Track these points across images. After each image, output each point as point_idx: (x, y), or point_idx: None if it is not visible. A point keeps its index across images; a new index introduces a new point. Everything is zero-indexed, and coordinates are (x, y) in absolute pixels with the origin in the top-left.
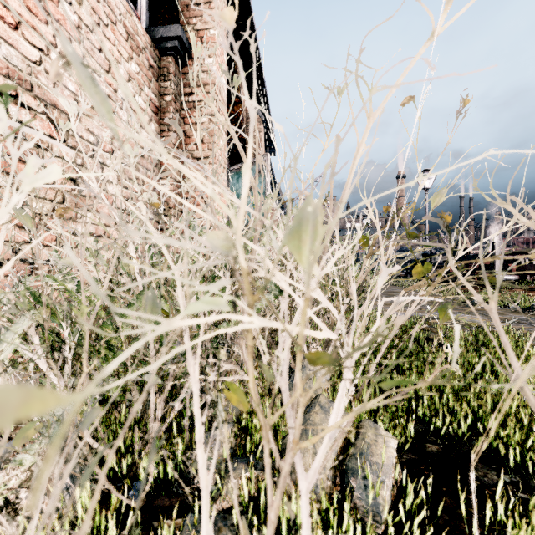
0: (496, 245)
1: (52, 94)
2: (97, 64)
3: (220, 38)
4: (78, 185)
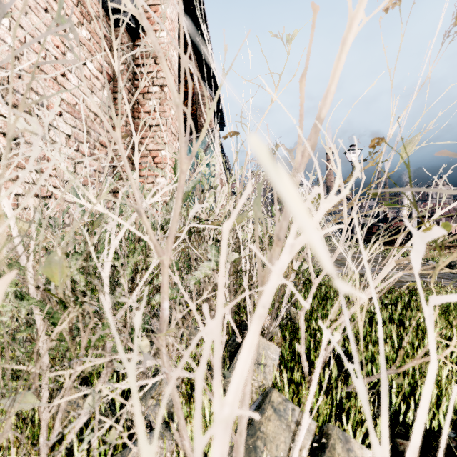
0: (413, 209)
1: None
2: (42, 24)
3: (171, 14)
4: (19, 145)
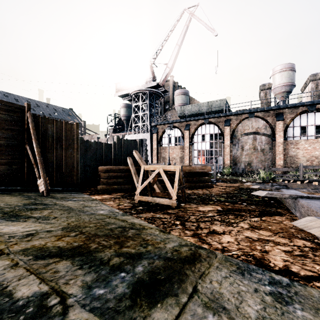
0: None
1: (315, 156)
2: None
3: None
4: (319, 162)
